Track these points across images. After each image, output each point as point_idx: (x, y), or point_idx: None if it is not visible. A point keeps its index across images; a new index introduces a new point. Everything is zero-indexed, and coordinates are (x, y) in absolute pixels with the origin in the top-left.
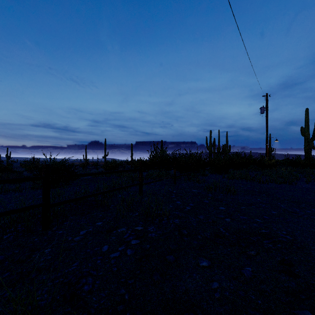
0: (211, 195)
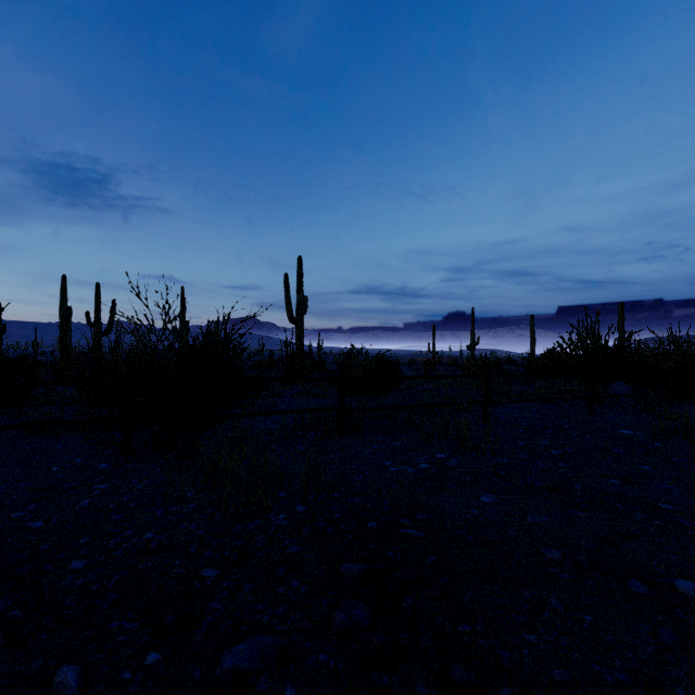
0: (661, 445)
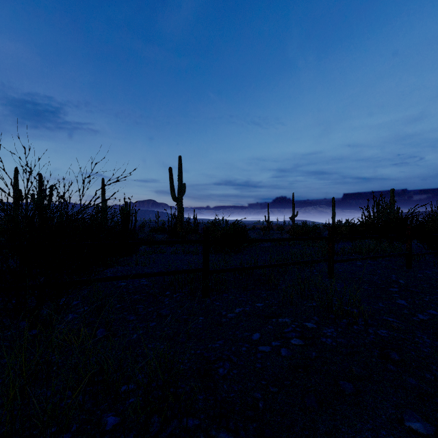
0: None
